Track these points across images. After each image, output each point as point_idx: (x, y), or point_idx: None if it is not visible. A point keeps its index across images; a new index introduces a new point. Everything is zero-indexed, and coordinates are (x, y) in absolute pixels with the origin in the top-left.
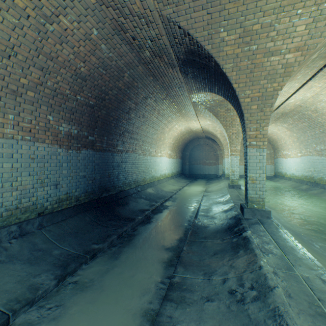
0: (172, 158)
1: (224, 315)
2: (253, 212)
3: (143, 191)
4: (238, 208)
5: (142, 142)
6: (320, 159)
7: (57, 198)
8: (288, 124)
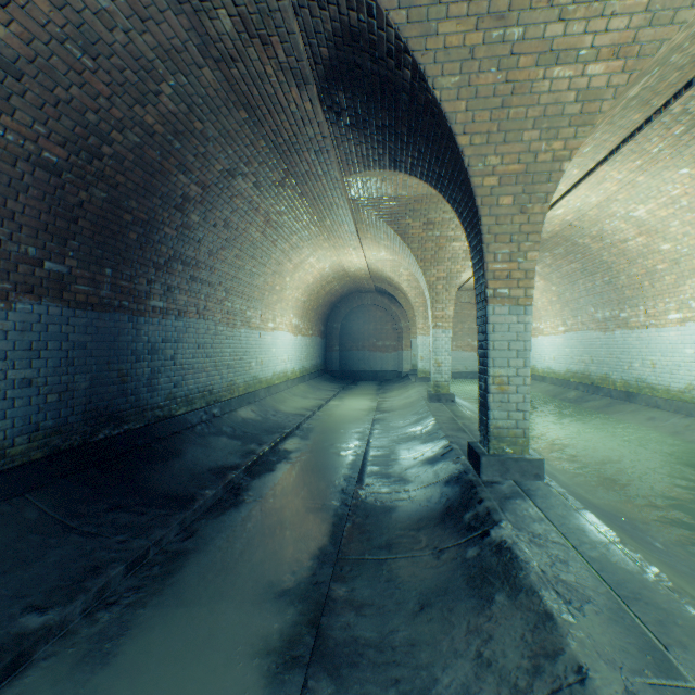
0: (303, 335)
1: None
2: (504, 464)
3: (227, 416)
4: (460, 452)
5: (226, 292)
6: (603, 337)
7: None
8: (542, 265)
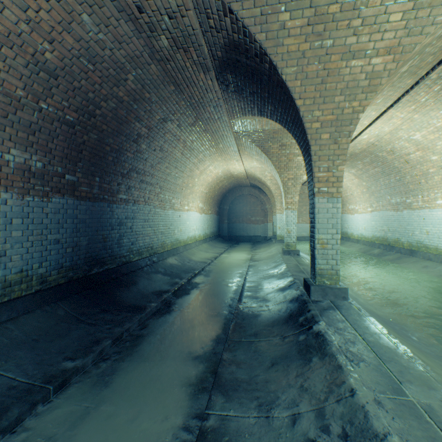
0: (205, 214)
1: None
2: (324, 290)
3: (161, 262)
4: (300, 284)
5: (160, 188)
6: (396, 215)
7: None
8: (356, 169)
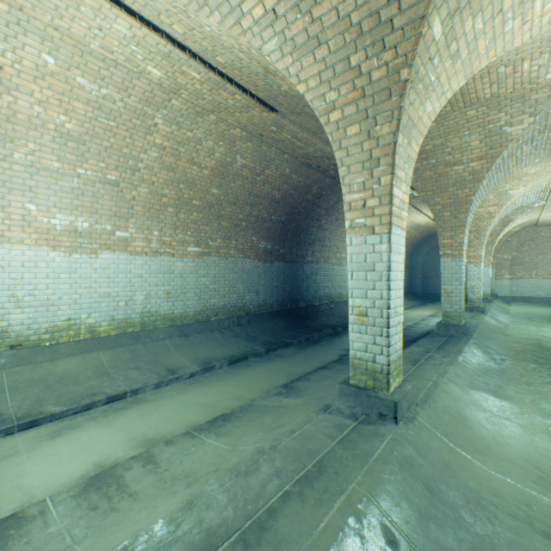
0: None
1: None
2: (447, 327)
3: (337, 309)
4: None
5: (337, 249)
6: None
7: (257, 303)
8: None
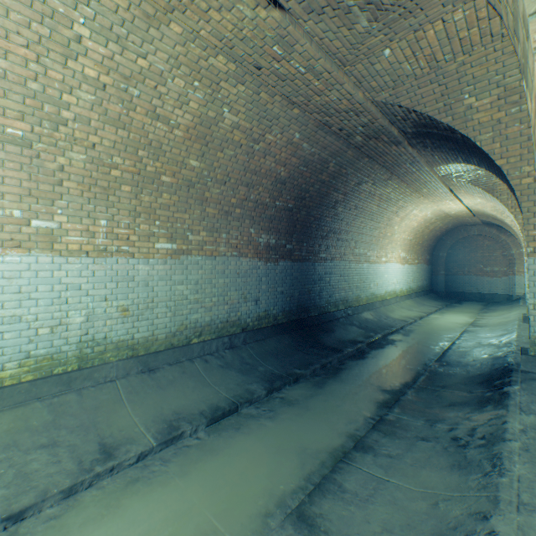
0: (409, 264)
1: (437, 452)
2: None
3: (355, 316)
4: (519, 355)
5: (355, 243)
6: None
7: (257, 315)
8: None
